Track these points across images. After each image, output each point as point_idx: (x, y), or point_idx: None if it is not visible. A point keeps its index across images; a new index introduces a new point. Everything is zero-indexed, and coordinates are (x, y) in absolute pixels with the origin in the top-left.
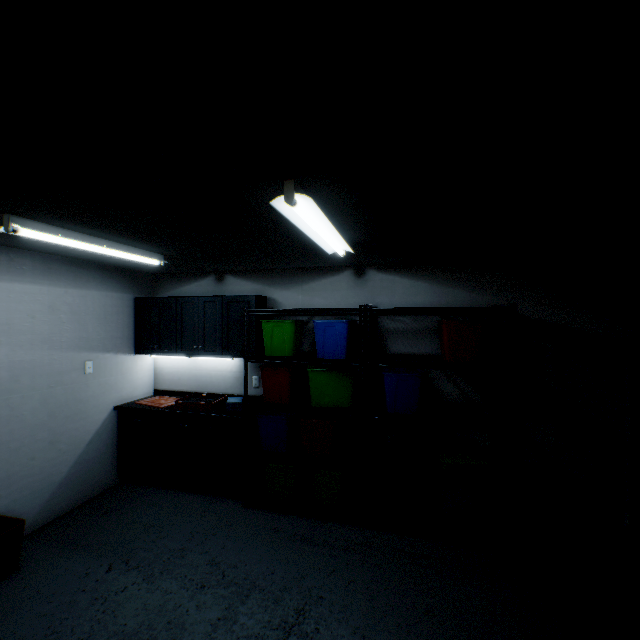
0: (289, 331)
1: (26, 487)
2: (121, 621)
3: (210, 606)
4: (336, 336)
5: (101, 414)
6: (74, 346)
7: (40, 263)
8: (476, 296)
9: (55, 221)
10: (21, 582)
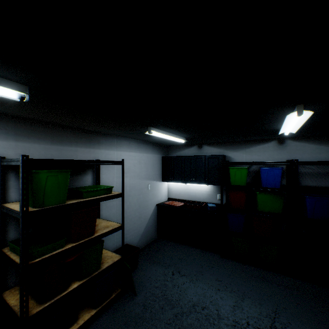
0: (244, 173)
1: (133, 234)
2: (189, 296)
3: (226, 299)
4: (274, 176)
5: (152, 207)
6: (145, 178)
7: (136, 144)
8: None
9: (163, 128)
10: (141, 272)
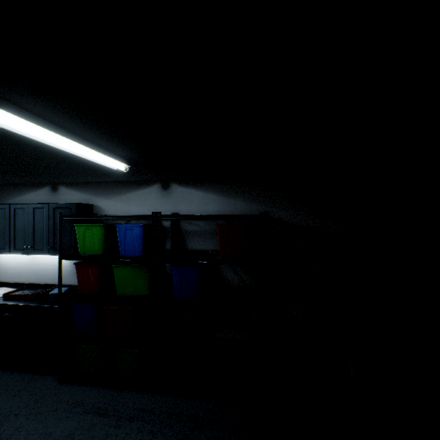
0: (99, 233)
1: None
2: None
3: None
4: (134, 237)
5: None
6: None
7: None
8: (251, 205)
9: None
10: None
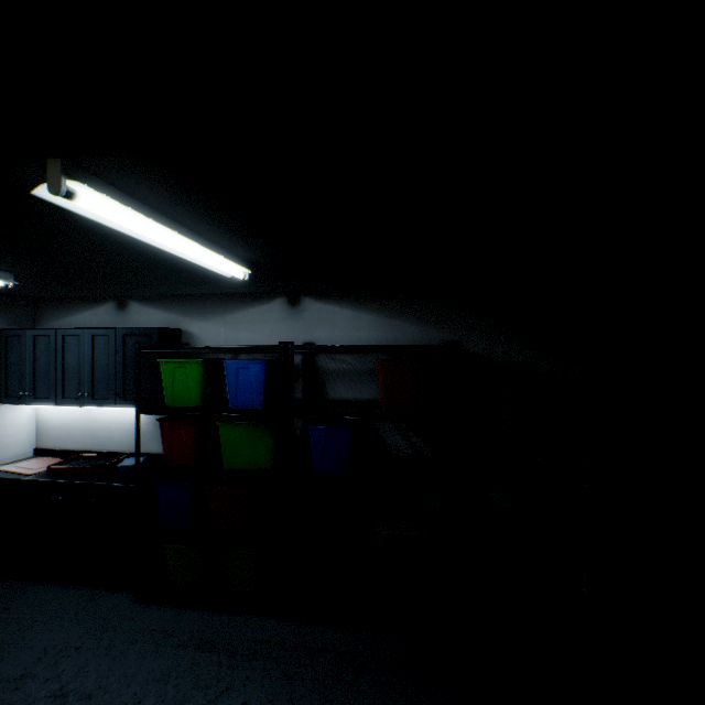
0: (196, 374)
1: None
2: None
3: None
4: (252, 380)
5: None
6: None
7: None
8: (427, 331)
9: None
10: None
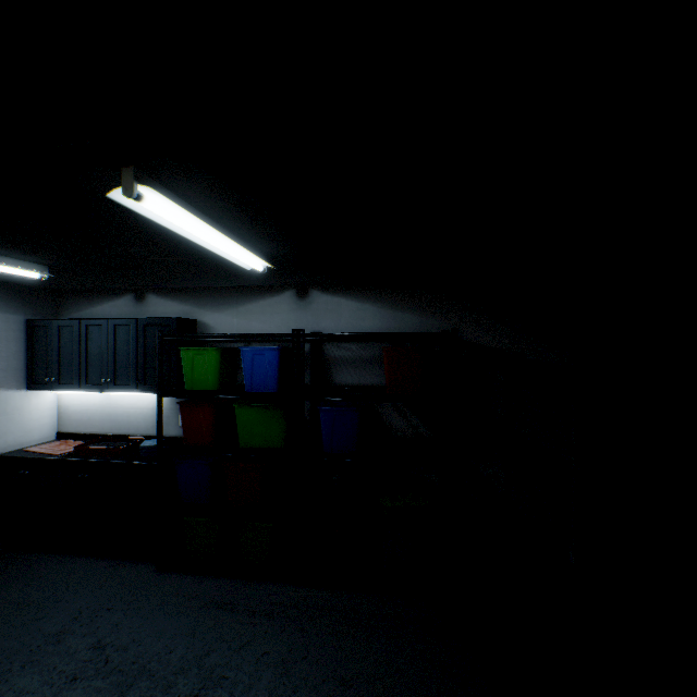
0: (213, 360)
1: None
2: None
3: None
4: (266, 366)
5: None
6: None
7: None
8: (426, 321)
9: None
10: None
